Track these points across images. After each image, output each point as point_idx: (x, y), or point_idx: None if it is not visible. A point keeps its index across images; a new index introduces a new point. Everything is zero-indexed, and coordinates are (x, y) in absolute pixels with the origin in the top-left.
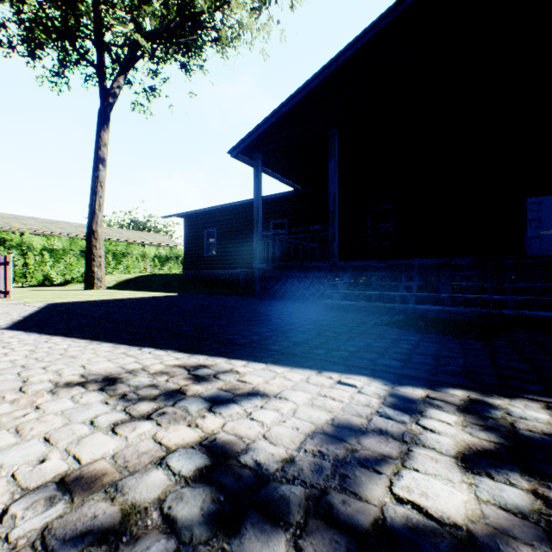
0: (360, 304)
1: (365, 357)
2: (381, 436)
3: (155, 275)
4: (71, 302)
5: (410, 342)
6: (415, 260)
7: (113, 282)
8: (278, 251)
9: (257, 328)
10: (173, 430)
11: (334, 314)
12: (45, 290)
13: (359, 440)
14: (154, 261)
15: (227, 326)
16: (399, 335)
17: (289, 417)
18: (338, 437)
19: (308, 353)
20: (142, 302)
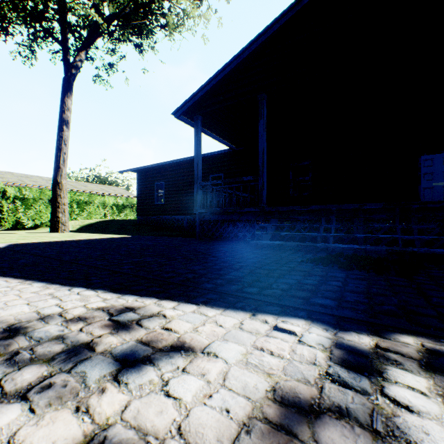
0: (286, 243)
1: (298, 296)
2: (345, 424)
3: (113, 220)
4: (31, 243)
5: (338, 279)
6: (333, 206)
7: (77, 226)
8: (215, 198)
9: (194, 265)
10: (47, 423)
11: (264, 252)
12: (15, 233)
13: (315, 433)
14: (113, 209)
15: (166, 264)
16: (326, 272)
17: (217, 387)
18: (285, 429)
19: (241, 291)
20: (96, 242)
